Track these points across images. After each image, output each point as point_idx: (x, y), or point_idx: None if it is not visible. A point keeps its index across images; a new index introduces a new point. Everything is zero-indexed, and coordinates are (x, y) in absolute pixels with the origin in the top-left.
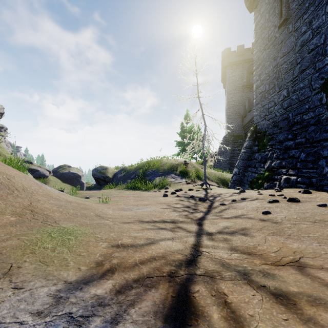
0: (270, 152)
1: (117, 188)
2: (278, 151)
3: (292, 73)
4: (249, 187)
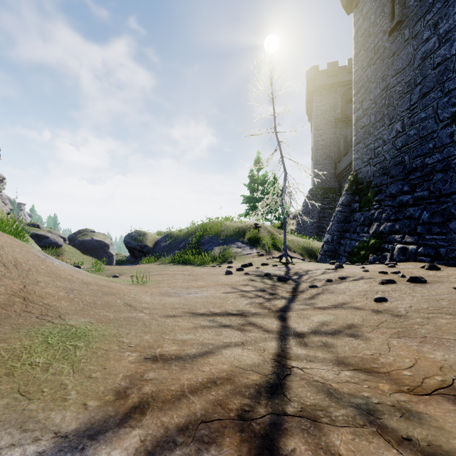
0: (377, 211)
1: (160, 262)
2: (389, 210)
3: (410, 98)
4: (347, 260)
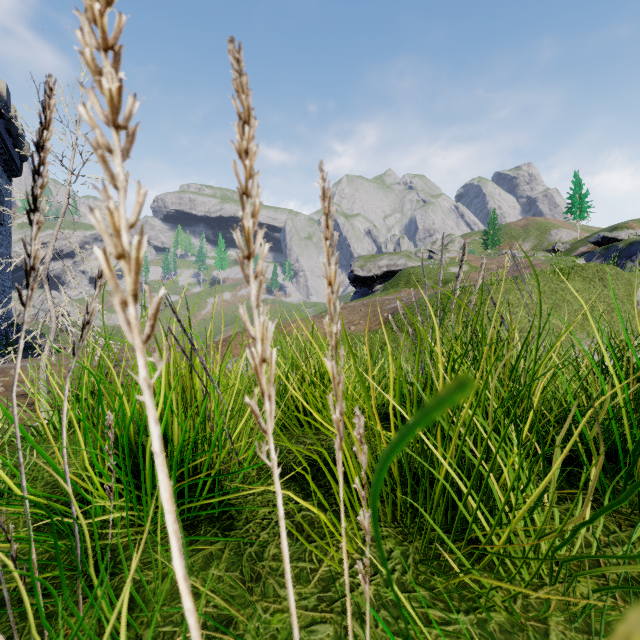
0: None
1: None
2: None
3: None
4: None
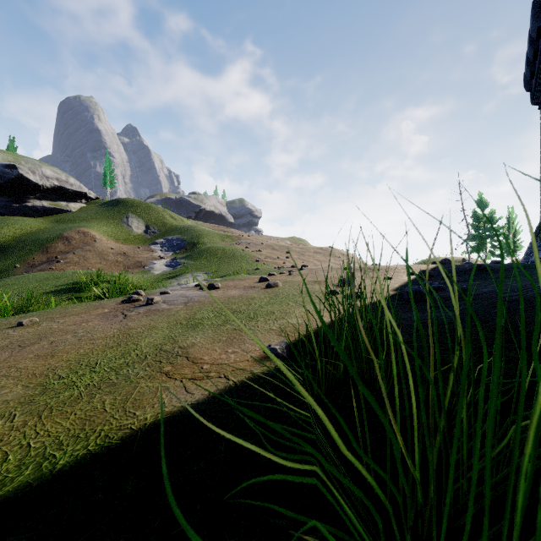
0: None
1: None
2: None
3: None
4: None
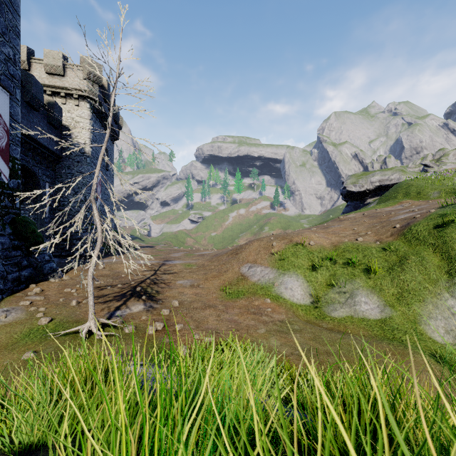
0: None
1: None
2: None
3: None
4: None
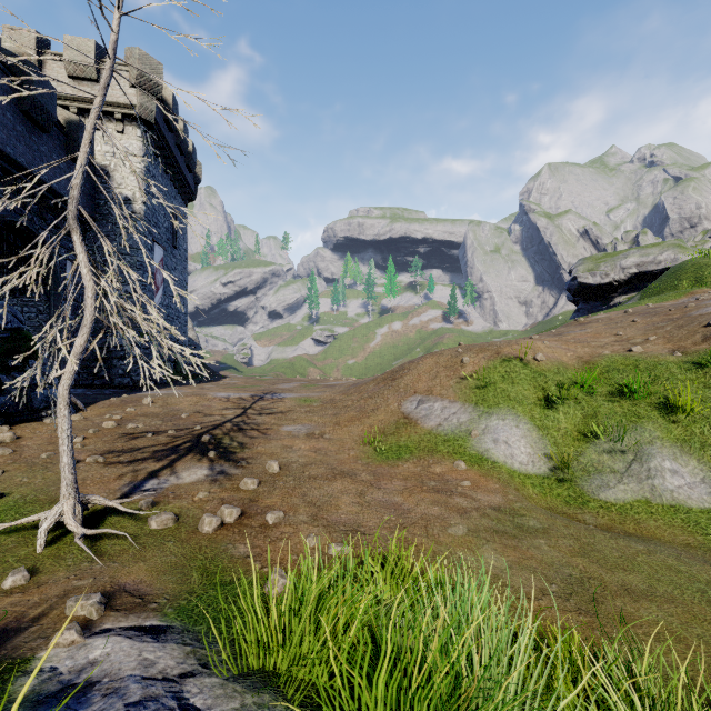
0: None
1: None
2: None
3: None
4: None
